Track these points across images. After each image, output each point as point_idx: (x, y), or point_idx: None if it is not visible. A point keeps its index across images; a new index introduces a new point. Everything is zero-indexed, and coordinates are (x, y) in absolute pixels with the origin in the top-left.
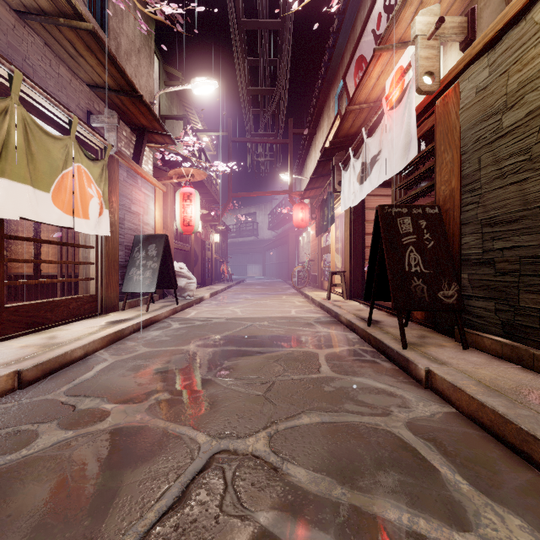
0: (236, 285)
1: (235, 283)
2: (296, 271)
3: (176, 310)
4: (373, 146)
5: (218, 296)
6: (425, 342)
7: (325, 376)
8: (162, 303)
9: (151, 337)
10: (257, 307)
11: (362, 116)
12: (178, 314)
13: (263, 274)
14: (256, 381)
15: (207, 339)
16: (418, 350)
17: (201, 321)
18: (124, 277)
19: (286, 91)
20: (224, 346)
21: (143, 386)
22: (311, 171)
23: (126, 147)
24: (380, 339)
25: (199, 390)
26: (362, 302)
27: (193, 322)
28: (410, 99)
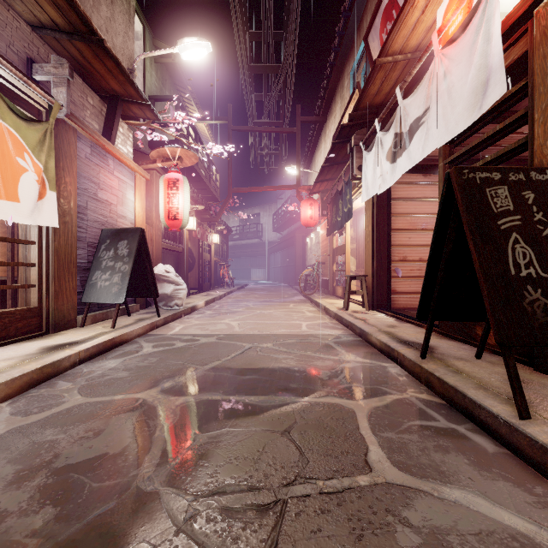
0: (238, 290)
1: (237, 288)
2: (304, 275)
3: (156, 324)
4: (414, 107)
5: (214, 304)
6: (541, 398)
7: (384, 483)
8: (141, 315)
9: (101, 373)
10: (259, 319)
11: (393, 75)
12: (158, 329)
13: (268, 278)
14: (248, 503)
15: (182, 376)
16: (547, 421)
17: (183, 342)
18: (85, 282)
19: (293, 67)
20: (203, 392)
21: (2, 525)
22: (321, 165)
23: (94, 118)
24: (457, 387)
25: (117, 541)
26: (390, 314)
27: (173, 343)
28: (488, 14)
